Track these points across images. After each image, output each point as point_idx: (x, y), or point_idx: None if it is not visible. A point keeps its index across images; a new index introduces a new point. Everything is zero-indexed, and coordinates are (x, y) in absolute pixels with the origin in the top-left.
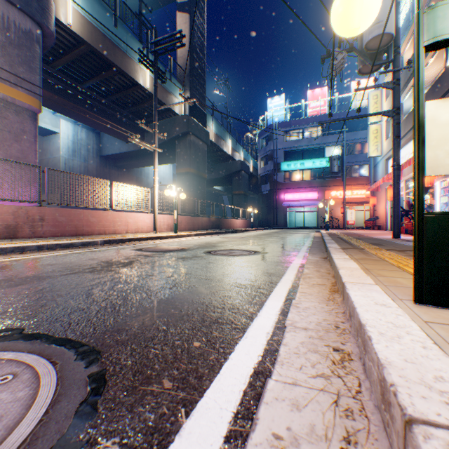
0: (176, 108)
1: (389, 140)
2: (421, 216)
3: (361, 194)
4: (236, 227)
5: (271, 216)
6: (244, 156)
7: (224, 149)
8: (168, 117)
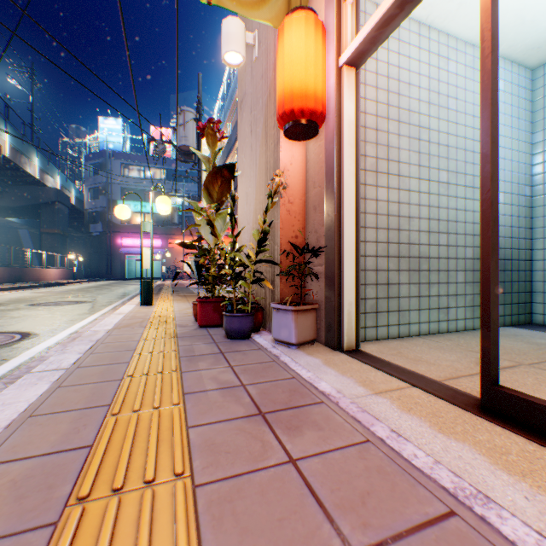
0: None
1: None
2: (142, 280)
3: None
4: (51, 279)
5: (104, 264)
6: (63, 182)
7: (28, 169)
8: None
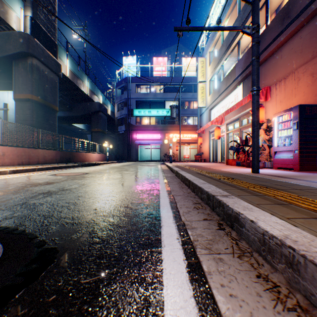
0: (10, 20)
1: (212, 94)
2: None
3: (189, 137)
4: (93, 161)
5: (126, 151)
6: (103, 100)
7: (81, 88)
8: (1, 31)
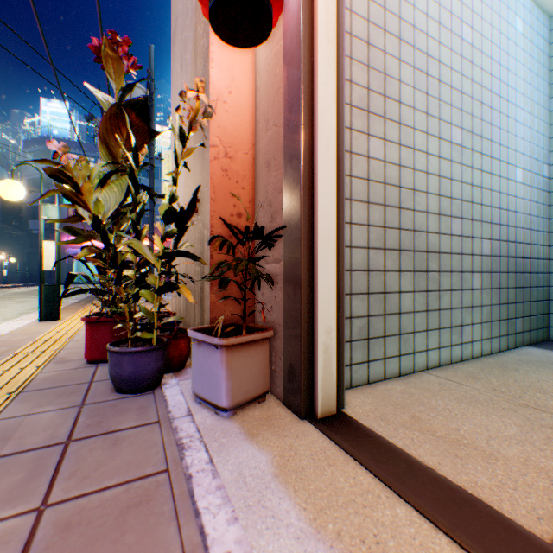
0: None
1: None
2: (43, 286)
3: None
4: None
5: None
6: None
7: None
8: None
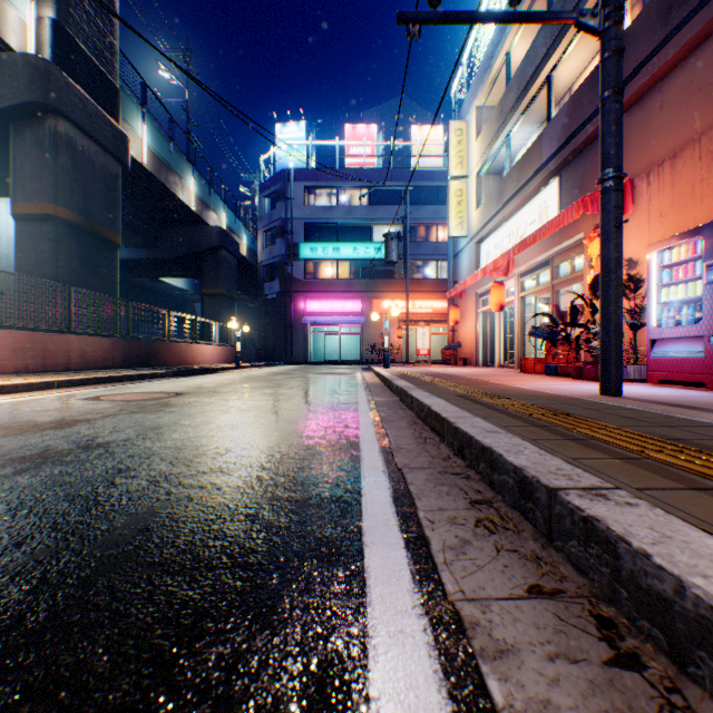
0: (2, 26)
1: (484, 206)
2: None
3: (427, 308)
4: (204, 362)
5: (282, 341)
6: (230, 222)
7: (178, 193)
8: None
